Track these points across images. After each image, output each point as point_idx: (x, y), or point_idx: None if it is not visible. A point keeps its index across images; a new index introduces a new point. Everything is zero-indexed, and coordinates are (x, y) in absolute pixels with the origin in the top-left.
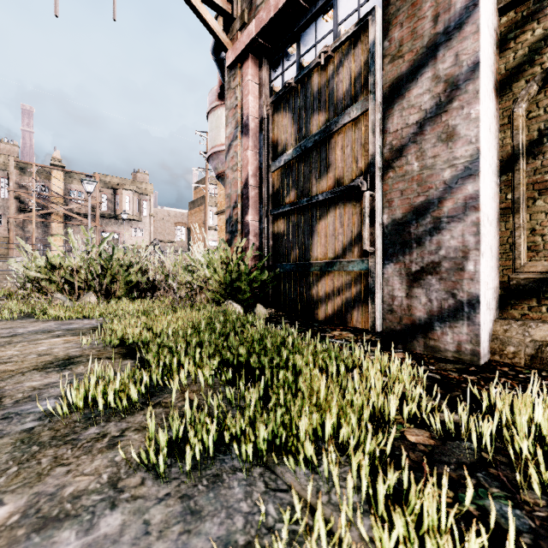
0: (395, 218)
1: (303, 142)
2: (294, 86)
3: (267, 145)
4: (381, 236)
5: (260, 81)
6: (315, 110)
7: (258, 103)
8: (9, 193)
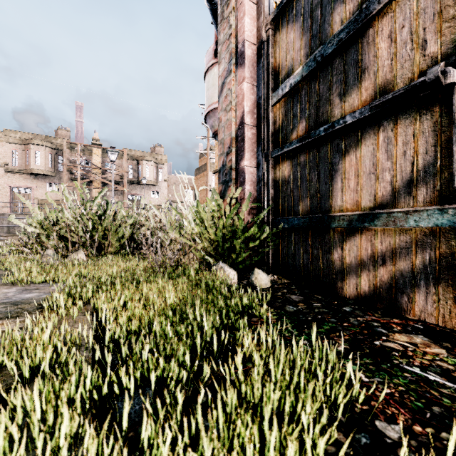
0: None
1: (319, 50)
2: None
3: (267, 74)
4: None
5: None
6: (338, 0)
7: (255, 26)
8: (63, 167)
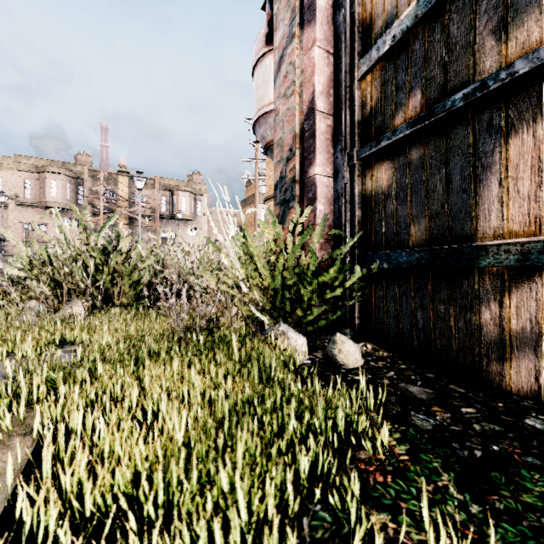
0: None
1: None
2: None
3: (350, 32)
4: None
5: None
6: None
7: None
8: (84, 199)
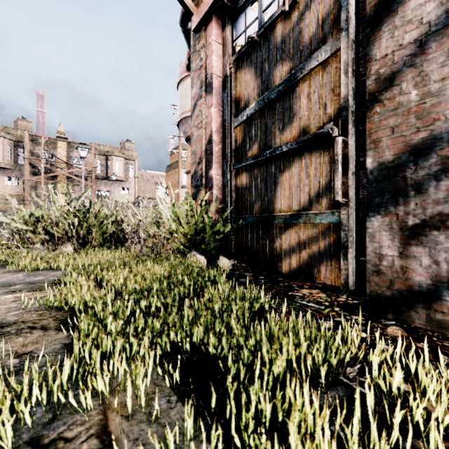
0: (383, 161)
1: (266, 94)
2: (256, 41)
3: (230, 102)
4: (354, 186)
5: (223, 41)
6: (278, 61)
7: (221, 62)
8: (24, 160)
